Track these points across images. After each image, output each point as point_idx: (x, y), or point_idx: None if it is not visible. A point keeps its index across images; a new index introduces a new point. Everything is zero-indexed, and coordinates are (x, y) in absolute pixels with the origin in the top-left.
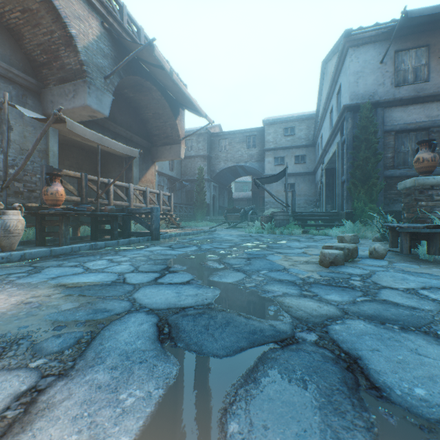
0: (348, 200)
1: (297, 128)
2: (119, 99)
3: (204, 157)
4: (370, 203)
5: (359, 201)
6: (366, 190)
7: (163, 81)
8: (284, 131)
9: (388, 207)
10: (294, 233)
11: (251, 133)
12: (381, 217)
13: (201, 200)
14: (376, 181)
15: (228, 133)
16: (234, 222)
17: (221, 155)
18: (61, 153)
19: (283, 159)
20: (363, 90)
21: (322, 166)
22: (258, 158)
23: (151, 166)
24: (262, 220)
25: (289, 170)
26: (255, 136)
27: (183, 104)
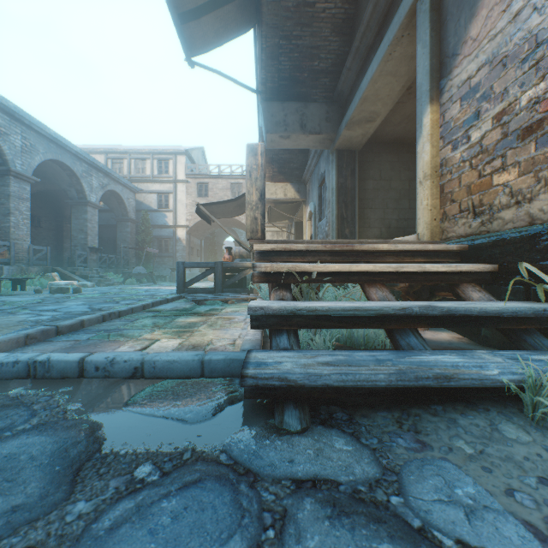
0: None
1: None
2: None
3: None
4: None
5: None
6: None
7: None
8: None
9: None
10: None
11: None
12: None
13: None
14: None
15: None
16: None
17: None
18: None
19: None
20: None
21: None
22: None
23: None
24: None
25: None
26: None
27: None
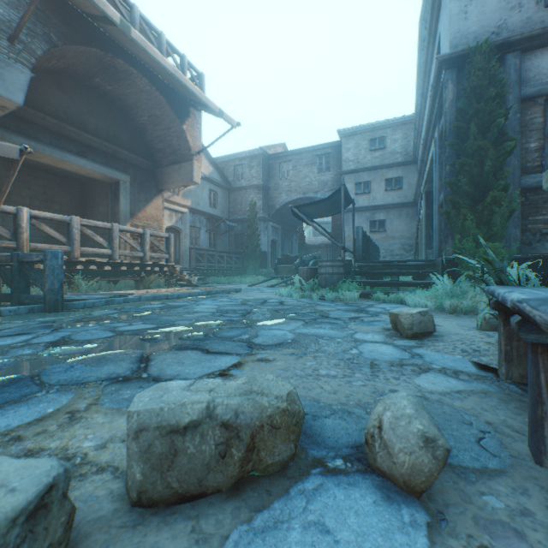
0: (448, 236)
1: (389, 139)
2: (93, 95)
3: (258, 188)
4: (488, 241)
5: (465, 237)
6: (479, 213)
7: (138, 55)
8: (369, 144)
9: (529, 250)
10: (344, 298)
11: (324, 151)
12: (489, 267)
13: (252, 247)
14: (500, 194)
15: (292, 152)
16: (286, 277)
17: (282, 183)
18: (16, 179)
19: (368, 185)
20: (477, 24)
21: (421, 189)
22: (334, 186)
23: (156, 196)
24: (300, 274)
25: (378, 200)
26: (329, 155)
27: (189, 98)
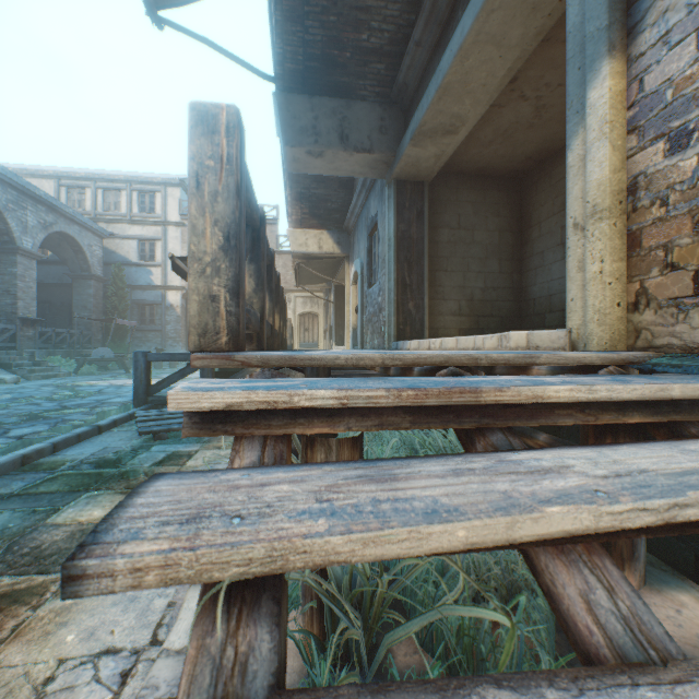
0: None
1: None
2: None
3: None
4: None
5: None
6: None
7: None
8: None
9: None
10: None
11: None
12: None
13: None
14: None
15: None
16: None
17: None
18: None
19: None
20: None
21: None
22: None
23: None
24: None
25: None
26: None
27: None
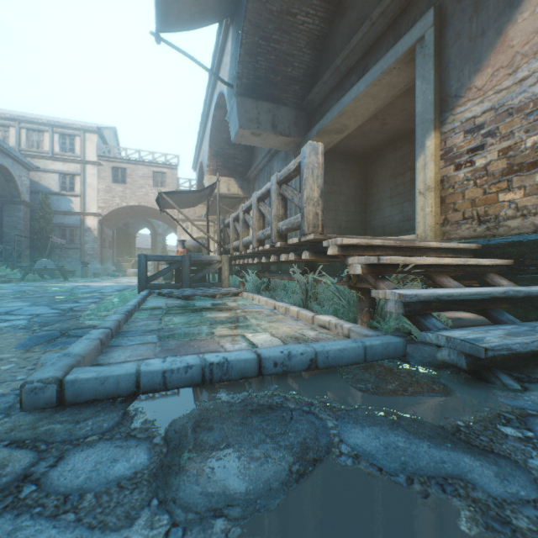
0: None
1: None
2: None
3: None
4: None
5: None
6: None
7: None
8: None
9: None
10: None
11: None
12: None
13: None
14: None
15: None
16: None
17: None
18: None
19: None
20: None
21: None
22: None
23: None
24: None
25: None
26: None
27: None
